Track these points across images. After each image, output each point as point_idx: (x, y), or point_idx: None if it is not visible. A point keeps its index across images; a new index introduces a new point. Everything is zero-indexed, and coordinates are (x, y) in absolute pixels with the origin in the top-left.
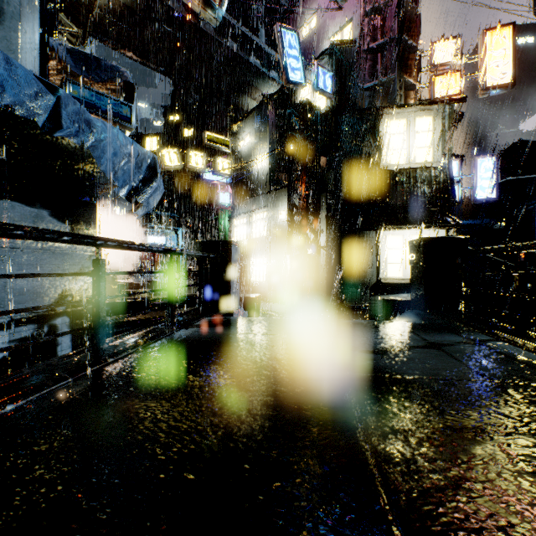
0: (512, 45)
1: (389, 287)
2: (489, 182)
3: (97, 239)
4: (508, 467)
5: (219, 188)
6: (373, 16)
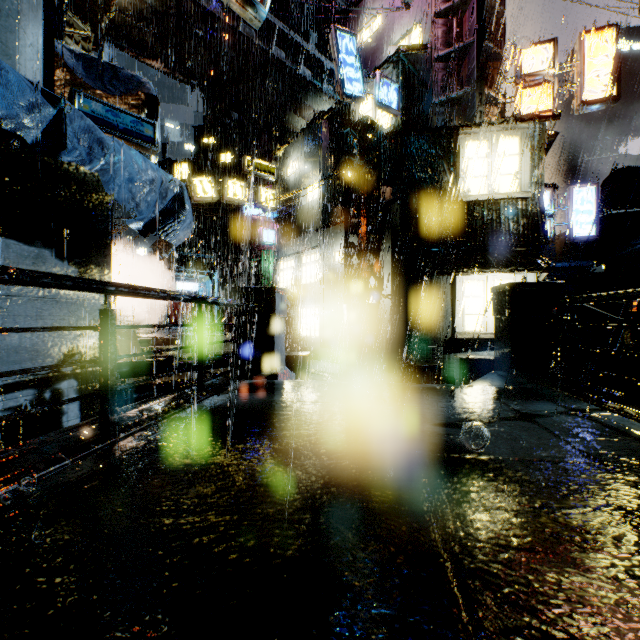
0: (615, 51)
1: (466, 343)
2: (587, 216)
3: (105, 284)
4: (634, 586)
5: (262, 225)
6: (447, 16)
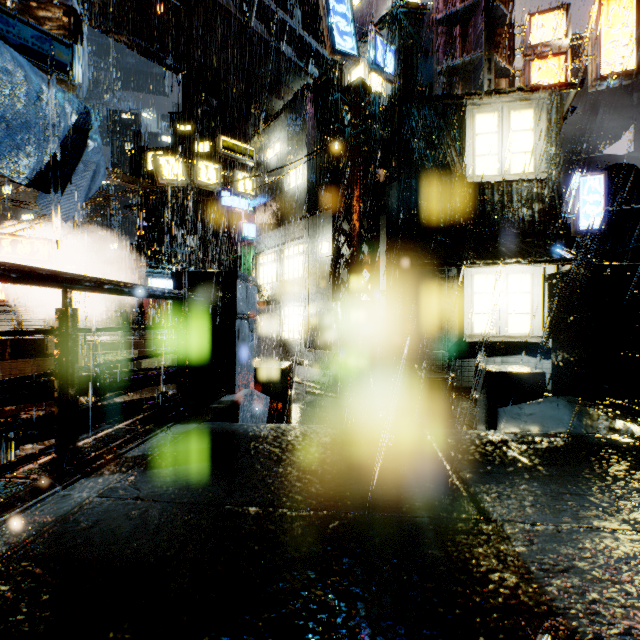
0: (635, 19)
1: (475, 348)
2: (595, 207)
3: None
4: None
5: (242, 218)
6: None
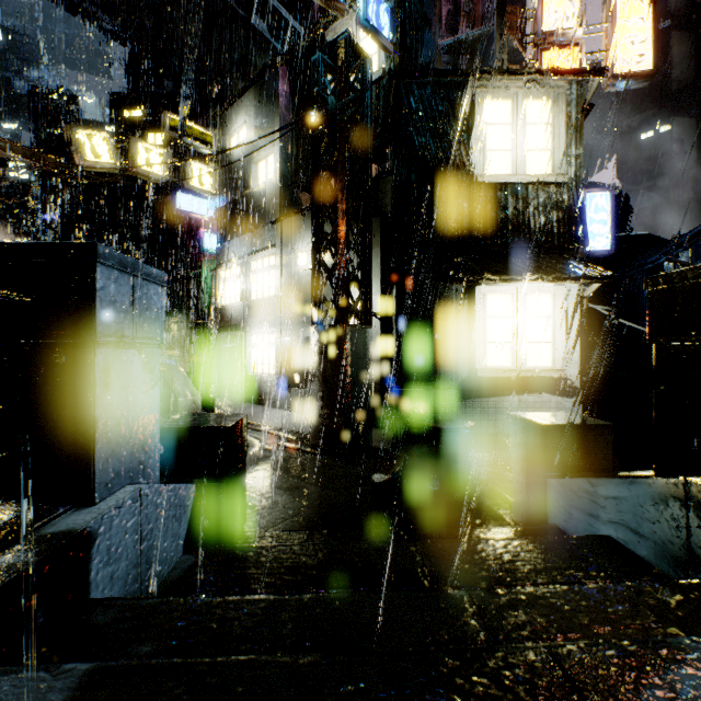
0: (652, 13)
1: (489, 384)
2: (602, 227)
3: None
4: None
5: (203, 227)
6: None
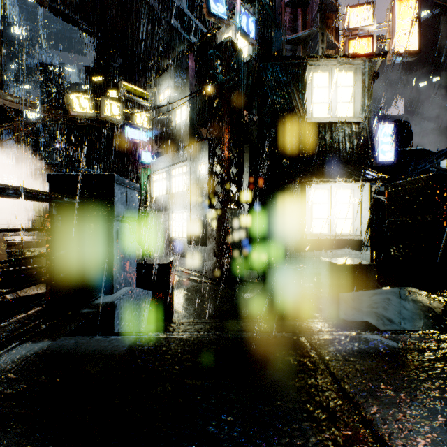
0: (417, 15)
1: (314, 243)
2: (388, 146)
3: None
4: None
5: (141, 147)
6: None
